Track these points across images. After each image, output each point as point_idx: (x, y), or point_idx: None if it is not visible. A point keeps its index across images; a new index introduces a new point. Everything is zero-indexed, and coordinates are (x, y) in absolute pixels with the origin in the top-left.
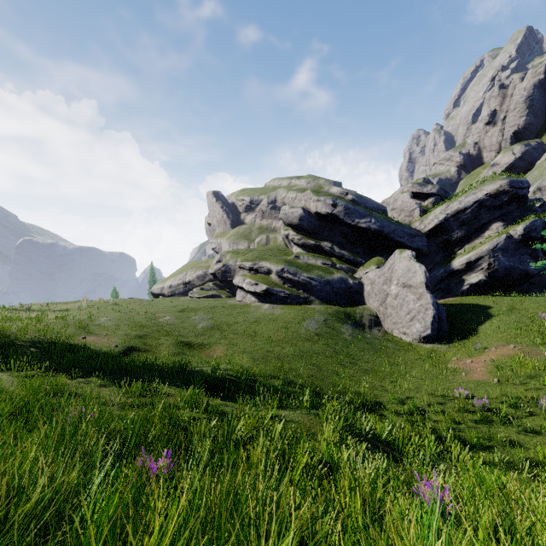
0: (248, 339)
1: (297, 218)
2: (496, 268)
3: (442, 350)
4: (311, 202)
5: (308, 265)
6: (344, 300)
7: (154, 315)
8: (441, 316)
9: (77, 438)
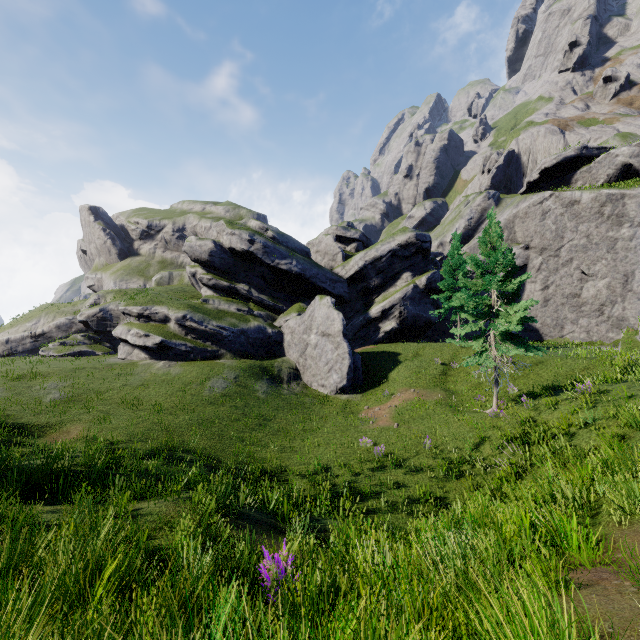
0: (127, 411)
1: (206, 253)
2: (405, 316)
3: (356, 400)
4: (225, 235)
5: (219, 311)
6: (262, 352)
7: None
8: (357, 365)
9: None
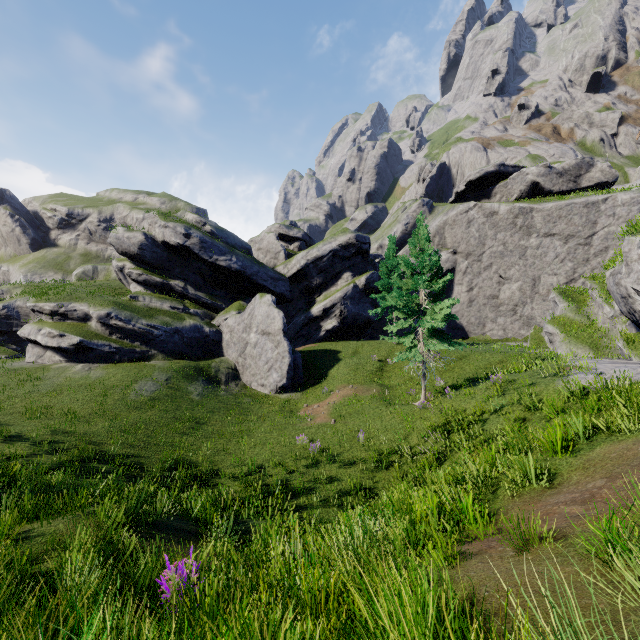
0: (32, 420)
1: (136, 246)
2: (346, 315)
3: (296, 398)
4: (157, 227)
5: (150, 309)
6: (198, 353)
7: None
8: (298, 363)
9: None
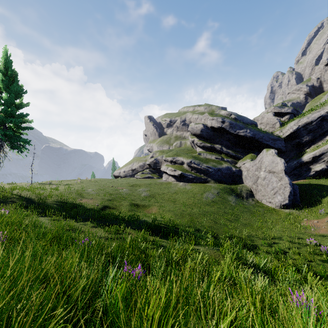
0: (171, 203)
1: (199, 130)
2: None
3: (296, 213)
4: (208, 120)
5: (206, 159)
6: (229, 181)
7: (117, 188)
8: (295, 191)
9: (91, 253)
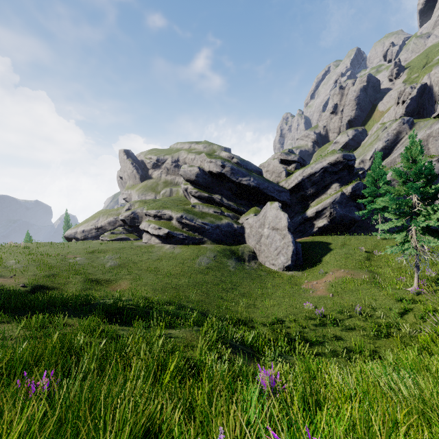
0: (151, 274)
1: (194, 175)
2: (334, 216)
3: (298, 275)
4: (205, 163)
5: (202, 213)
6: (230, 240)
7: (65, 256)
8: (298, 250)
9: None
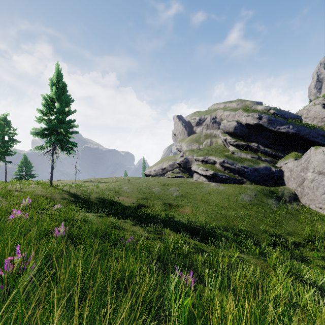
0: (204, 204)
1: (232, 128)
2: None
3: None
4: (243, 117)
5: (241, 158)
6: (268, 182)
7: (149, 186)
8: None
9: (142, 255)
